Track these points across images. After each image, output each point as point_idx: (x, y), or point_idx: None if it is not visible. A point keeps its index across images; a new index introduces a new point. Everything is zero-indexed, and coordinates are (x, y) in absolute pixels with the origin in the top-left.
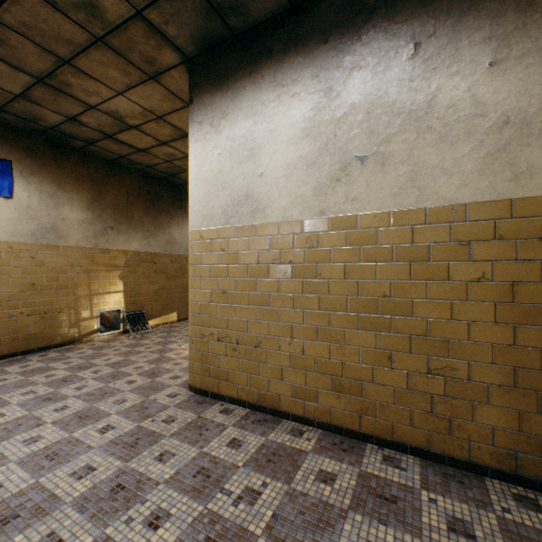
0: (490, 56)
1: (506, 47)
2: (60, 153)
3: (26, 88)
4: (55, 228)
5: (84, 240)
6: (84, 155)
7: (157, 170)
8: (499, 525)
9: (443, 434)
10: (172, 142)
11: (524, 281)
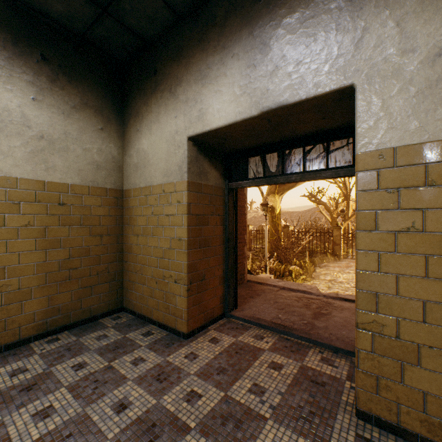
0: (34, 94)
1: (43, 95)
2: None
3: None
4: None
5: None
6: None
7: None
8: (41, 357)
9: (1, 332)
10: None
11: (52, 226)
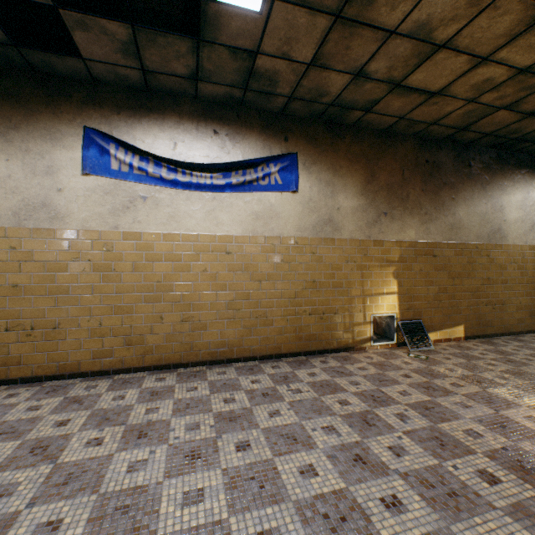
0: None
1: None
2: (335, 135)
3: (319, 45)
4: (331, 219)
5: (356, 230)
6: (356, 131)
7: (443, 126)
8: None
9: None
10: (500, 50)
11: None
